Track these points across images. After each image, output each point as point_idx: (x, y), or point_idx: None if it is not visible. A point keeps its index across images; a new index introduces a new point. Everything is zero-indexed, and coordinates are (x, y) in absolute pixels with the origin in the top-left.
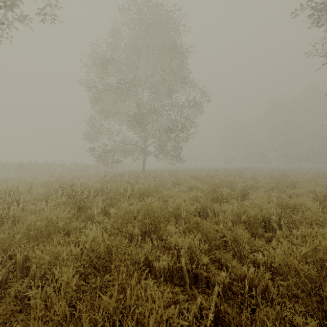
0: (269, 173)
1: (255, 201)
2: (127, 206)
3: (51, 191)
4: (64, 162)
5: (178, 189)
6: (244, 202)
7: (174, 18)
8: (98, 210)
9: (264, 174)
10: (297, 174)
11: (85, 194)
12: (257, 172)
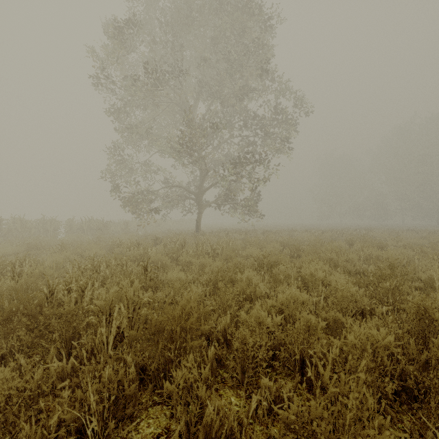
0: (422, 238)
1: None
2: None
3: None
4: (73, 218)
5: (283, 298)
6: None
7: None
8: None
9: (420, 239)
10: None
11: None
12: (390, 234)
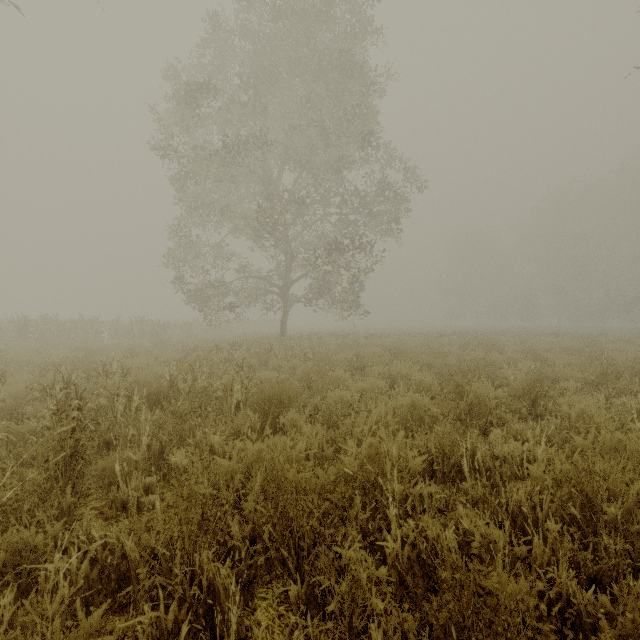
0: (555, 342)
1: (609, 435)
2: (227, 439)
3: (32, 393)
4: (118, 318)
5: (363, 384)
6: (574, 436)
7: (349, 4)
8: (125, 465)
9: (547, 344)
10: (618, 343)
11: (117, 403)
12: (525, 338)
